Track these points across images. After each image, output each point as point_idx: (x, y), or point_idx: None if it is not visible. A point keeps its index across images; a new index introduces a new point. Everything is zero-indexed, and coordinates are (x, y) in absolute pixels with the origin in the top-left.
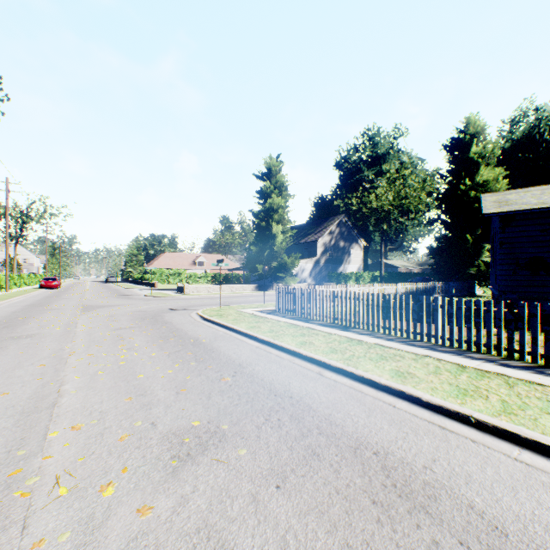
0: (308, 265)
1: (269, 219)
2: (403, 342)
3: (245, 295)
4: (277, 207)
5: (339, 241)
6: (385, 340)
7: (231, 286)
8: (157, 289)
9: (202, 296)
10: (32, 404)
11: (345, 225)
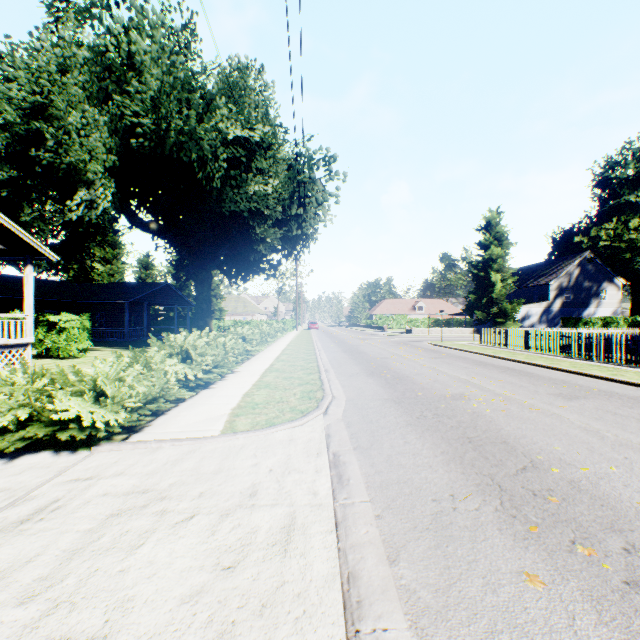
0: (537, 310)
1: (487, 269)
2: (536, 353)
3: (462, 336)
4: (495, 257)
5: (580, 282)
6: (527, 352)
7: (450, 330)
8: (386, 331)
9: (426, 336)
10: (391, 353)
11: (590, 263)
